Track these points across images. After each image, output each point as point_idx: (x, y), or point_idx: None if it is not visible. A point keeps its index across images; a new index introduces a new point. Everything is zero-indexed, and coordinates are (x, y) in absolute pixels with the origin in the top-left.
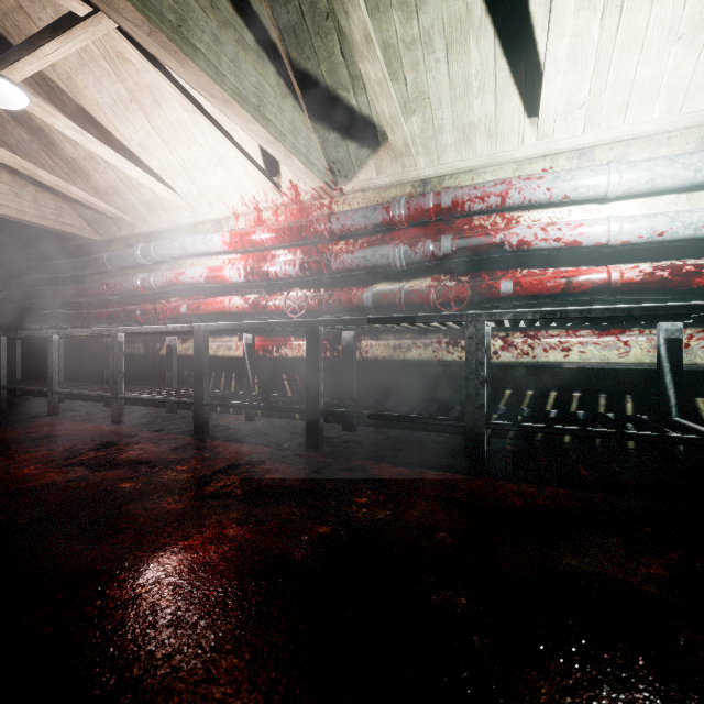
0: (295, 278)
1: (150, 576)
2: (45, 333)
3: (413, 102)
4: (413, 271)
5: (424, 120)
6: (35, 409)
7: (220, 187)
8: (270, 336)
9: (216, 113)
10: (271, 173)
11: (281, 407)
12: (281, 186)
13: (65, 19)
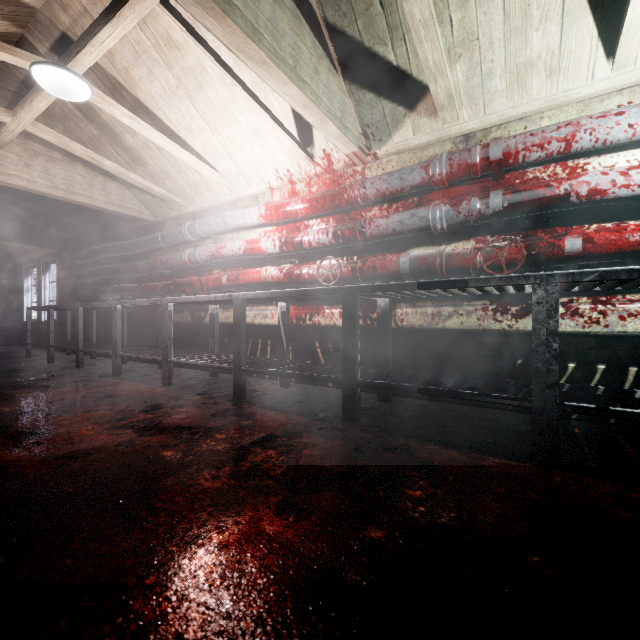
0: (328, 247)
1: (178, 585)
2: (111, 304)
3: (458, 47)
4: (453, 233)
5: (470, 66)
6: (104, 369)
7: (257, 163)
8: (303, 304)
9: (253, 89)
10: (304, 144)
11: (316, 376)
12: (314, 156)
13: (115, 1)
